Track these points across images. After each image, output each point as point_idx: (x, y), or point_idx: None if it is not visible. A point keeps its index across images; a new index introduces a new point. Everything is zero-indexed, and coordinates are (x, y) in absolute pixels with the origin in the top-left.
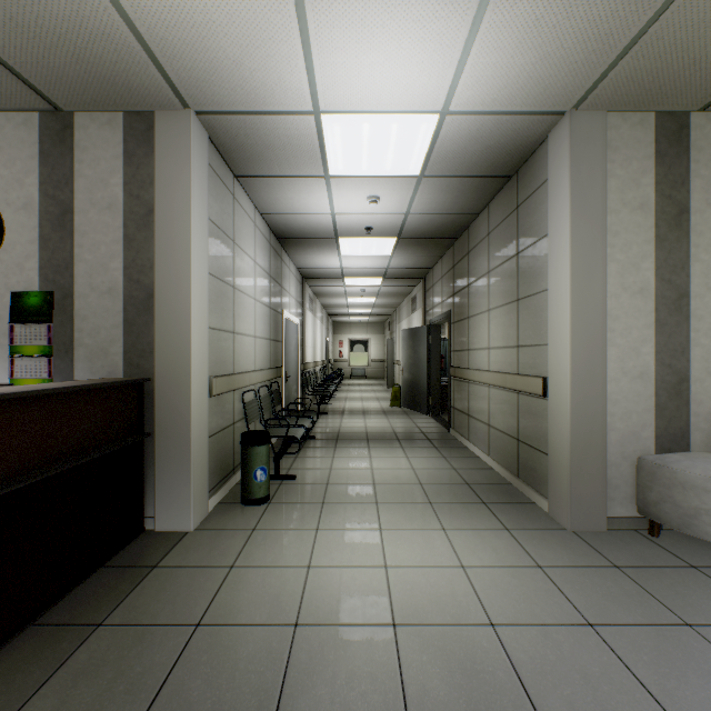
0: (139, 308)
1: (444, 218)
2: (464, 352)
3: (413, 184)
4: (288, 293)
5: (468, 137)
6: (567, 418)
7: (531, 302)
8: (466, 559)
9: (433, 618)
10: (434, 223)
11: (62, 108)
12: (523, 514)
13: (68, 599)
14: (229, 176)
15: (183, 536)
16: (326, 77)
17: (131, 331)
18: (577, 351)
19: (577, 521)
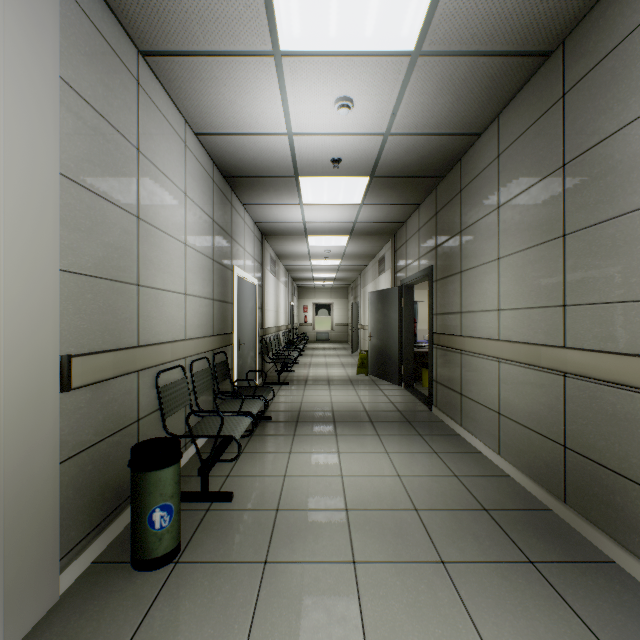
0: None
1: (434, 142)
2: (454, 315)
3: (403, 72)
4: (242, 248)
5: None
6: None
7: (600, 234)
8: None
9: None
10: (420, 152)
11: None
12: (615, 599)
13: None
14: (126, 45)
15: None
16: None
17: None
18: None
19: None
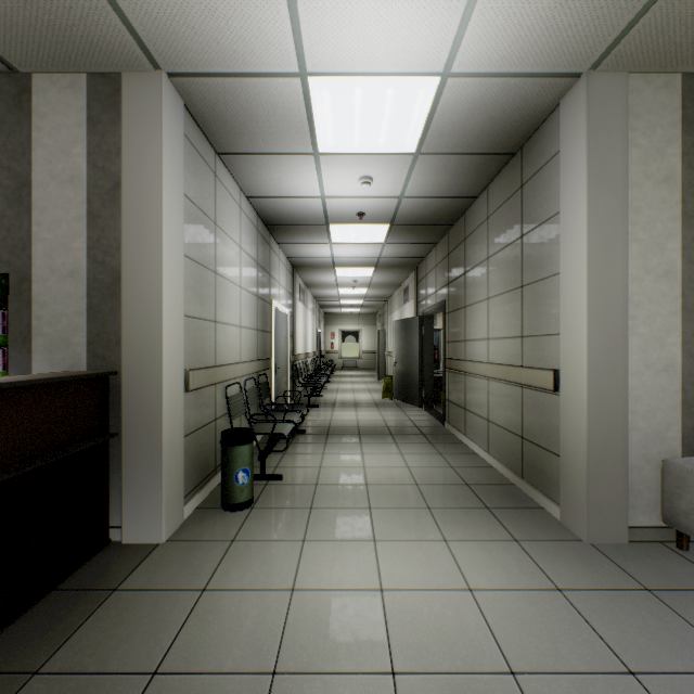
0: (104, 293)
1: (440, 202)
2: (461, 343)
3: (409, 163)
4: (277, 283)
5: (470, 105)
6: (583, 416)
7: (538, 288)
8: (473, 579)
9: (440, 663)
10: (430, 208)
11: (18, 68)
12: (532, 522)
13: (4, 635)
14: (210, 152)
15: (153, 549)
16: (312, 27)
17: (96, 319)
18: (594, 341)
19: (594, 532)
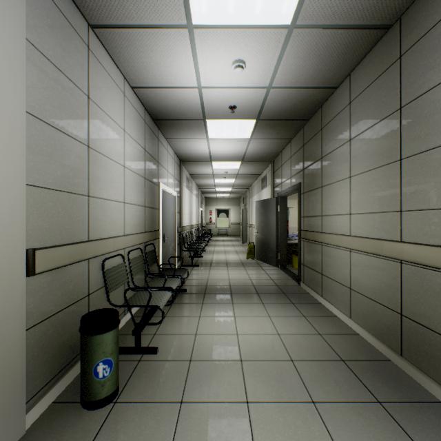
0: None
1: (303, 93)
2: (317, 218)
3: (282, 41)
4: (165, 170)
5: None
6: None
7: (430, 158)
8: None
9: None
10: (292, 101)
11: None
12: None
13: None
14: (79, 20)
15: None
16: None
17: None
18: None
19: None
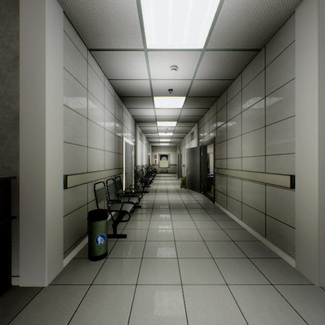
0: (9, 126)
1: (214, 82)
2: (224, 160)
3: (198, 56)
4: (126, 128)
5: (239, 12)
6: (315, 205)
7: (277, 126)
8: (251, 321)
9: None
10: (208, 86)
11: None
12: (278, 269)
13: None
14: (83, 47)
15: (38, 292)
16: None
17: (3, 143)
18: (323, 157)
19: (323, 279)
